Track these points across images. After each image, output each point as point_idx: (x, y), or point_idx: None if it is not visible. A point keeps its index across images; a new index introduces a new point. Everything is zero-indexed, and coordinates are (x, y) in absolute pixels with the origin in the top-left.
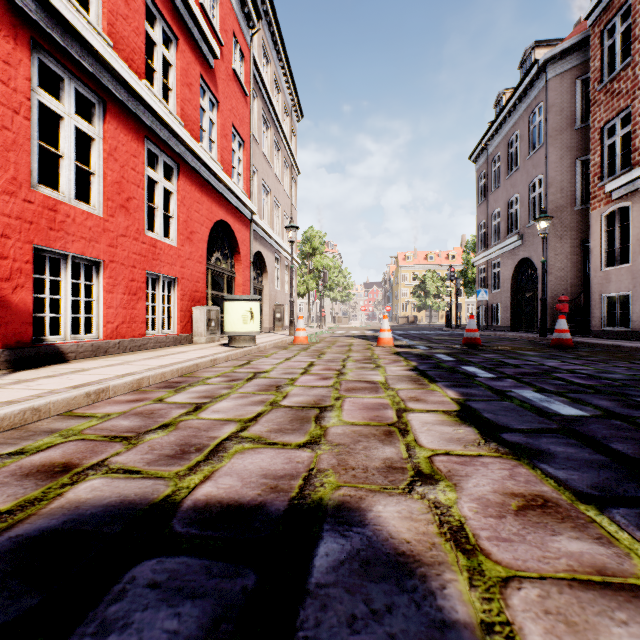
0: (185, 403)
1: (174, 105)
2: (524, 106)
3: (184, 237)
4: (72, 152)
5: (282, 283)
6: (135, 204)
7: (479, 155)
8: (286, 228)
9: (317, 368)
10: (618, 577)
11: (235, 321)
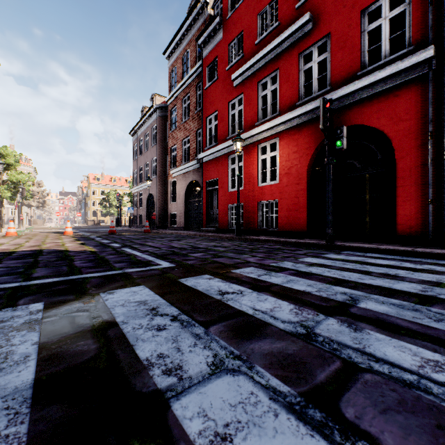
0: None
1: None
2: (150, 122)
3: None
4: None
5: None
6: None
7: (134, 134)
8: None
9: (32, 241)
10: (83, 248)
11: None
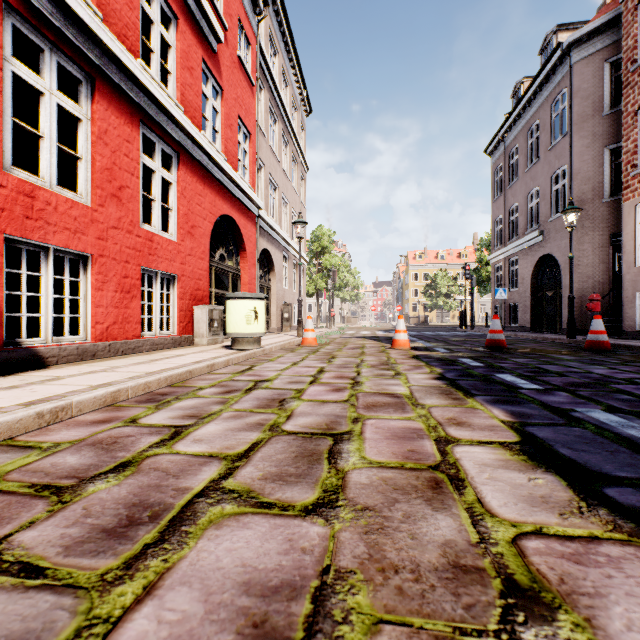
0: (162, 426)
1: (173, 89)
2: (545, 94)
3: (184, 231)
4: (54, 133)
5: (290, 282)
6: (129, 194)
7: (495, 148)
8: (294, 223)
9: (328, 375)
10: None
11: (238, 321)
